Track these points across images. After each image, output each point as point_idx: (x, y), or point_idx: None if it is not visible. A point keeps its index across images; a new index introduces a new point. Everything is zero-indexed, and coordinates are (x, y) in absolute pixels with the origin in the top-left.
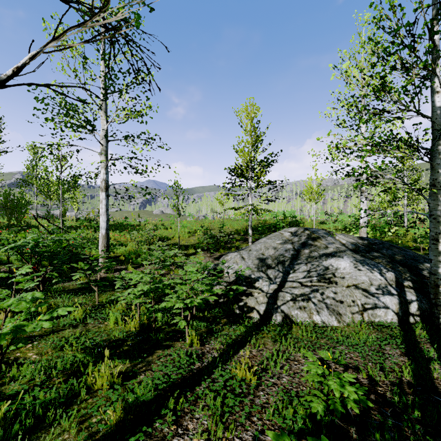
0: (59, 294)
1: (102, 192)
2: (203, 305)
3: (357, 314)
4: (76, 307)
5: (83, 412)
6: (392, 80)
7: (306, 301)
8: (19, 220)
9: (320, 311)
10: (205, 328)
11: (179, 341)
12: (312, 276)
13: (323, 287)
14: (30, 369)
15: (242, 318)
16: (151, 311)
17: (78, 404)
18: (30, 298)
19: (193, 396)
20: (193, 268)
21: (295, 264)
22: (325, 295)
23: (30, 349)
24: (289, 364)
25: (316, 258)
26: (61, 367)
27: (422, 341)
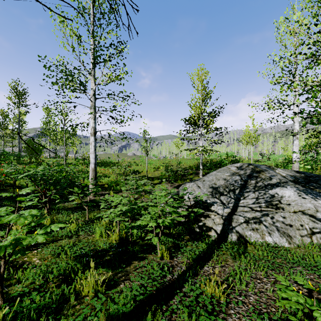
0: (60, 211)
1: (91, 136)
2: (172, 225)
3: (306, 237)
4: (72, 222)
5: (70, 319)
6: None
7: (258, 224)
8: (37, 158)
9: (271, 233)
10: (172, 243)
11: (151, 254)
12: (260, 202)
13: (272, 212)
14: (31, 274)
15: (202, 235)
16: (129, 228)
17: (67, 310)
18: (27, 214)
19: (168, 311)
20: (163, 193)
21: (244, 192)
22: (275, 219)
23: (35, 255)
24: (252, 283)
25: (262, 187)
26: (57, 272)
27: None
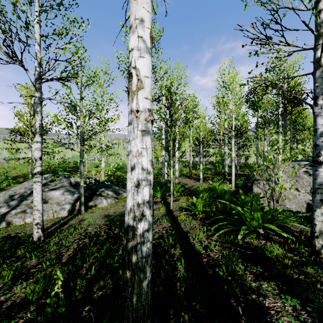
0: None
1: None
2: None
3: (51, 214)
4: None
5: None
6: (113, 99)
7: (24, 213)
8: None
9: (30, 217)
10: None
11: None
12: None
13: None
14: None
15: None
16: None
17: None
18: None
19: None
20: None
21: (29, 196)
22: None
23: None
24: None
25: (45, 191)
26: None
27: (67, 218)
